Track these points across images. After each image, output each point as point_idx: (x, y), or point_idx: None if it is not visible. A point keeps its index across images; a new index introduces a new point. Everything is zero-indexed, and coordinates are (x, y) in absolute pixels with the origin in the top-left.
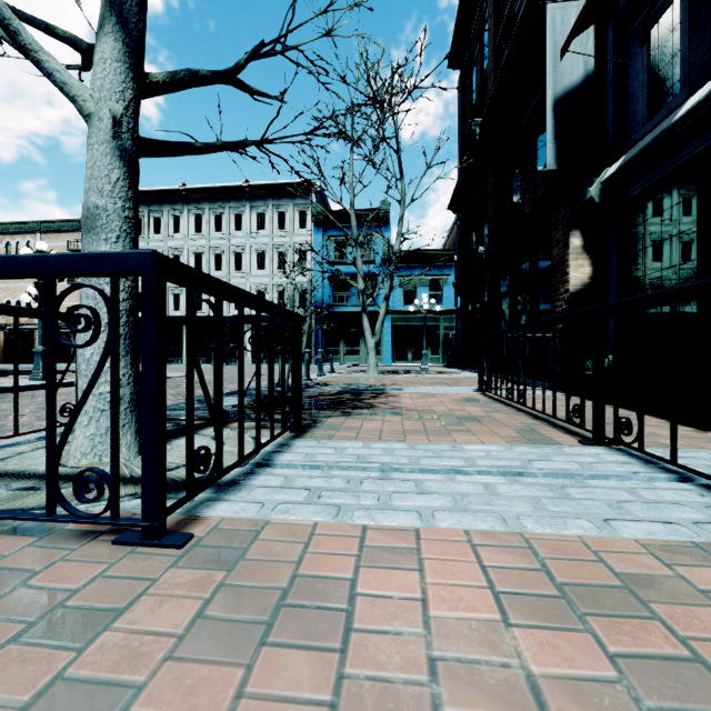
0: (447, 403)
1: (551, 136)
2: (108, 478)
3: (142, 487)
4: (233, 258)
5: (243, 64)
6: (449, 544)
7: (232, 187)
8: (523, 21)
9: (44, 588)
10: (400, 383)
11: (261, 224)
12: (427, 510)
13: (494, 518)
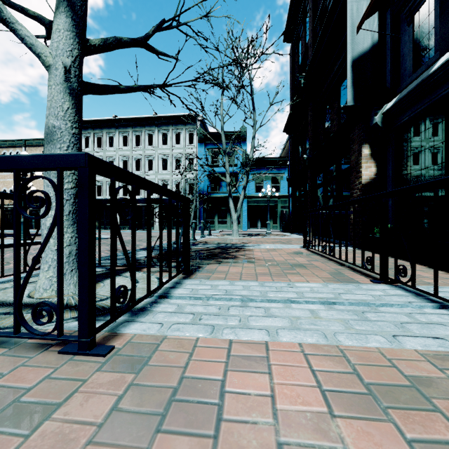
0: (283, 255)
1: (350, 83)
2: (55, 308)
3: (79, 314)
4: (147, 162)
5: (151, 34)
6: (288, 353)
7: (146, 117)
8: (332, 10)
9: (9, 385)
10: (253, 242)
11: (165, 141)
12: (272, 329)
13: (318, 334)
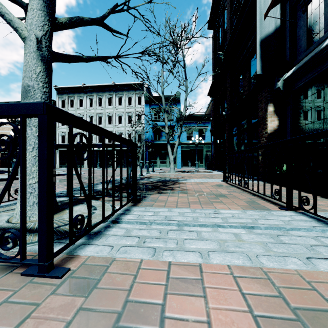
0: (209, 187)
1: (259, 57)
2: (19, 236)
3: (38, 241)
4: (107, 118)
5: (107, 15)
6: (219, 275)
7: (107, 85)
8: (244, 4)
9: None
10: (185, 177)
11: (120, 103)
12: (204, 251)
13: (244, 256)
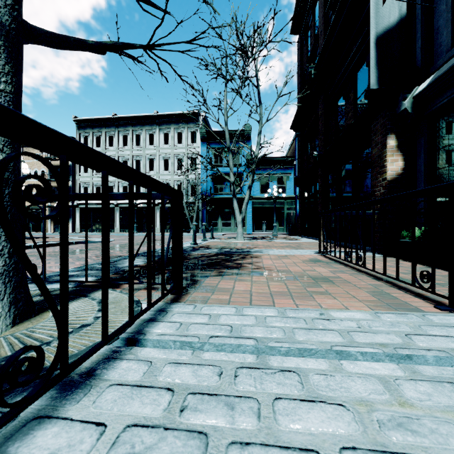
0: (298, 264)
1: (374, 63)
2: None
3: None
4: (148, 163)
5: None
6: None
7: (147, 116)
8: None
9: None
10: (260, 247)
11: (166, 141)
12: (331, 448)
13: None
